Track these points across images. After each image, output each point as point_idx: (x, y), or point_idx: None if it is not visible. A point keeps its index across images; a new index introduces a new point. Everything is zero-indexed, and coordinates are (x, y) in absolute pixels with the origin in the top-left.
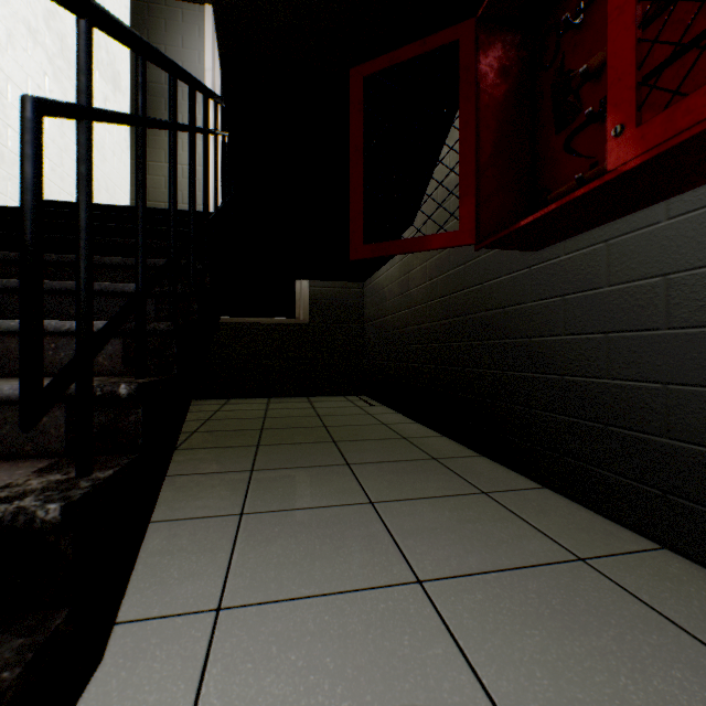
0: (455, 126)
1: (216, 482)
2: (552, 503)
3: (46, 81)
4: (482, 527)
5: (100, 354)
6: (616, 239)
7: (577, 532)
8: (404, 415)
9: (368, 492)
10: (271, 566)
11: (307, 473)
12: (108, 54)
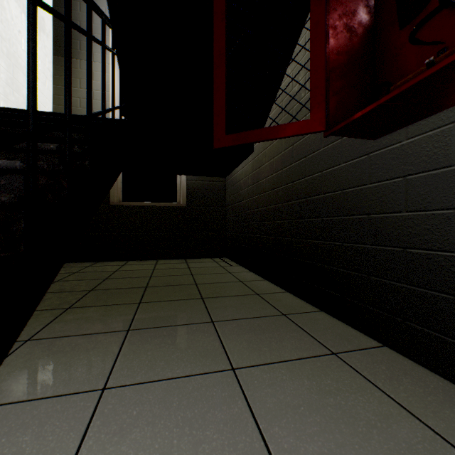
0: (297, 49)
1: (92, 345)
2: (398, 366)
3: None
4: (345, 403)
5: None
6: None
7: (439, 407)
8: (255, 273)
9: (230, 355)
10: None
11: (176, 333)
12: None
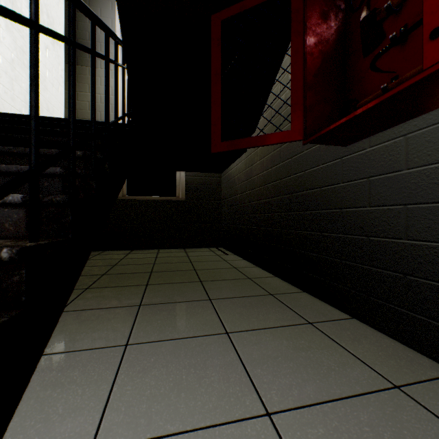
0: (284, 63)
1: (112, 316)
2: (361, 332)
3: (0, 30)
4: (313, 355)
5: (7, 221)
6: (413, 133)
7: (387, 359)
8: (248, 261)
9: (225, 323)
10: (144, 399)
11: (180, 307)
12: (48, 17)
